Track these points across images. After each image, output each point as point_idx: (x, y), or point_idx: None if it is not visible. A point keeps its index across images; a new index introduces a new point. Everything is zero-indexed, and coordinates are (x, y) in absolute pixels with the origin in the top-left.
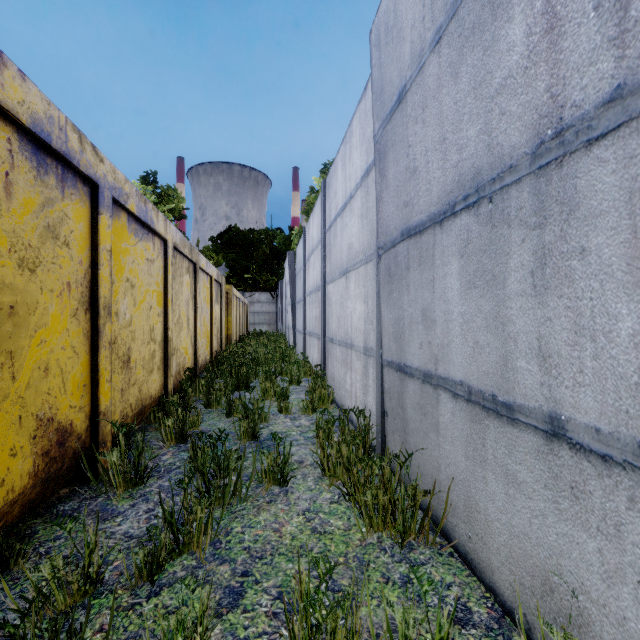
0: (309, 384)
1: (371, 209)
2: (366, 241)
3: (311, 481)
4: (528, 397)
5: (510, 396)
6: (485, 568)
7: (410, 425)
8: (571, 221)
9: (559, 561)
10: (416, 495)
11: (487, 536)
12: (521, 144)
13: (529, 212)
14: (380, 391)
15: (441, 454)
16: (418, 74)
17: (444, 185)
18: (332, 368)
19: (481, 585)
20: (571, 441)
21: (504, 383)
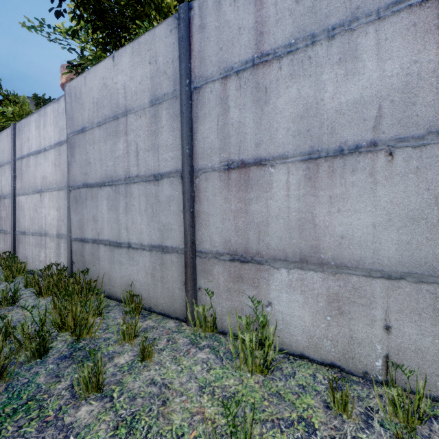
0: (6, 262)
1: (63, 164)
2: (59, 179)
3: (31, 300)
4: (124, 239)
5: (120, 240)
6: (115, 294)
7: (87, 262)
8: (131, 198)
9: (130, 277)
10: (91, 283)
11: (115, 284)
12: (122, 175)
13: (124, 193)
14: (70, 253)
15: (100, 267)
16: (91, 129)
17: (102, 175)
18: (24, 251)
19: (114, 300)
20: (132, 247)
21: (119, 237)
